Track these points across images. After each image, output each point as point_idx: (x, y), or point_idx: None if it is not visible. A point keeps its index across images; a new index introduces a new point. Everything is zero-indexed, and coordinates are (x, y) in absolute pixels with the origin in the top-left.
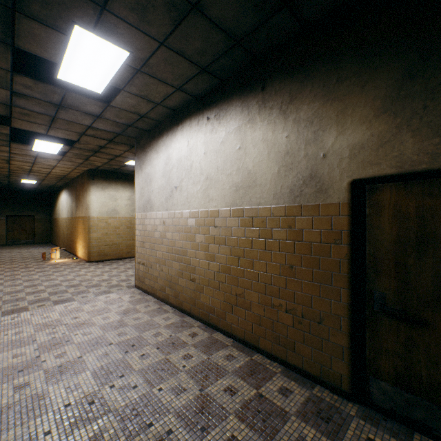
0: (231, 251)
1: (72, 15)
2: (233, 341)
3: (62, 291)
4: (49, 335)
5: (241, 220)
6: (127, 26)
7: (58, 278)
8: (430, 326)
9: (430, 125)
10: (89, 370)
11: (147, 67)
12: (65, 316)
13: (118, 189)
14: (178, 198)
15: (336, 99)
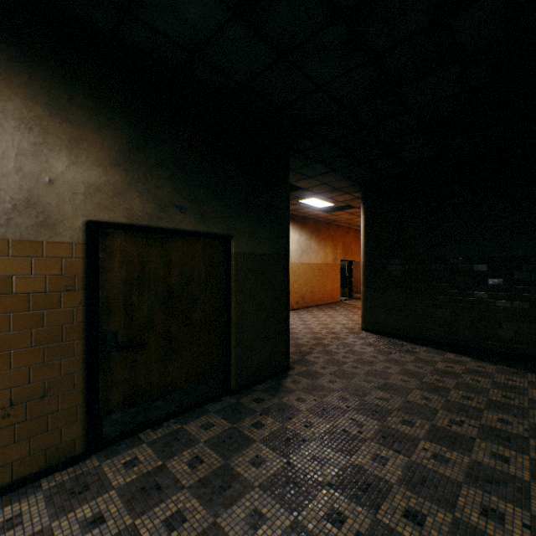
0: None
1: None
2: None
3: None
4: None
5: None
6: None
7: None
8: (147, 344)
9: (150, 193)
10: None
11: None
12: None
13: None
14: None
15: (70, 122)
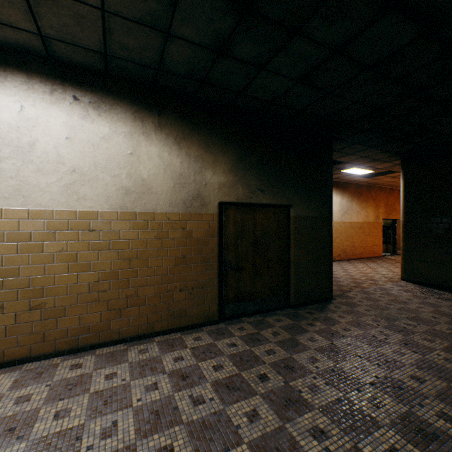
0: (120, 254)
1: None
2: (124, 344)
3: None
4: None
5: (134, 223)
6: None
7: None
8: (245, 269)
9: (246, 184)
10: None
11: None
12: None
13: None
14: None
15: (212, 153)
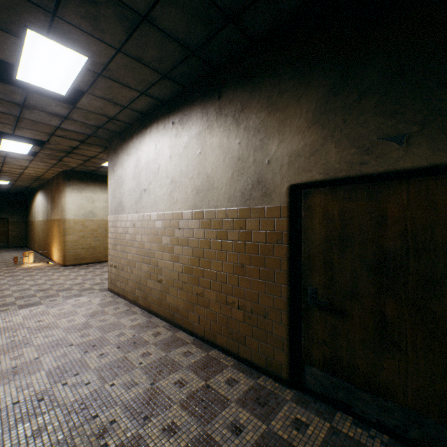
0: (193, 252)
1: (23, 20)
2: (194, 339)
3: (30, 296)
4: (9, 338)
5: (201, 222)
6: (81, 33)
7: (28, 283)
8: (349, 315)
9: (348, 137)
10: (45, 370)
11: (108, 72)
12: (28, 320)
13: (96, 190)
14: (147, 200)
15: (278, 110)
